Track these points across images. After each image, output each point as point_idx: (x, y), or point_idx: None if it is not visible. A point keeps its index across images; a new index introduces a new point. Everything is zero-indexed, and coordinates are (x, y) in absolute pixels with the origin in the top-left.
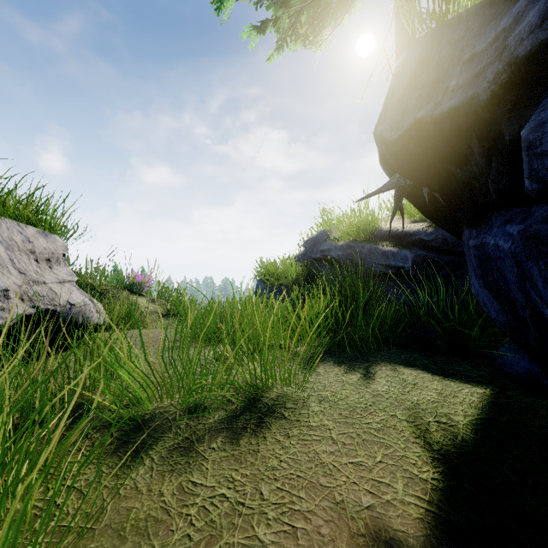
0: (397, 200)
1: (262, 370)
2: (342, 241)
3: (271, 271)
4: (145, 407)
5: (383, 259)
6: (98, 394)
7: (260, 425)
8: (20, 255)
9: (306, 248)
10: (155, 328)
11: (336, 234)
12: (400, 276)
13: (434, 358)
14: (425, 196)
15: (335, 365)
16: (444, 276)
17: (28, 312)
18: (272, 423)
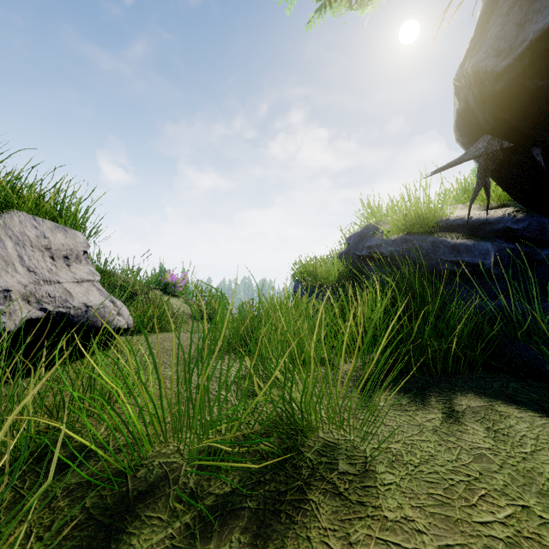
0: (483, 174)
1: (302, 401)
2: (396, 234)
3: (310, 270)
4: (144, 451)
5: (452, 254)
6: (57, 450)
7: (301, 508)
8: (33, 252)
9: (348, 246)
10: (186, 331)
11: (386, 227)
12: (476, 275)
13: (544, 390)
14: (539, 159)
15: (400, 394)
16: (543, 276)
17: (35, 315)
18: (320, 504)
